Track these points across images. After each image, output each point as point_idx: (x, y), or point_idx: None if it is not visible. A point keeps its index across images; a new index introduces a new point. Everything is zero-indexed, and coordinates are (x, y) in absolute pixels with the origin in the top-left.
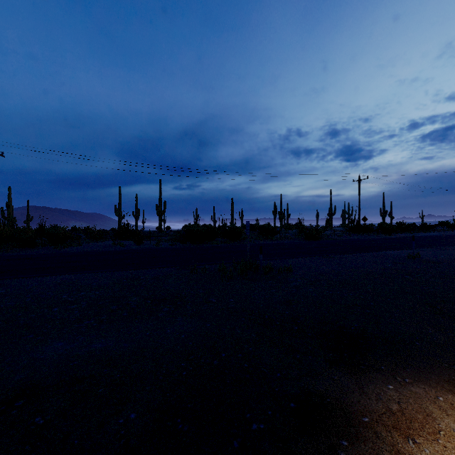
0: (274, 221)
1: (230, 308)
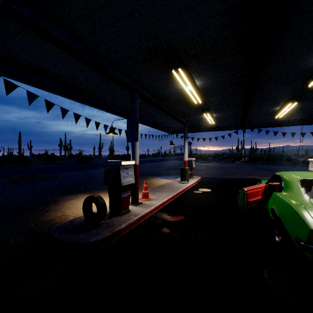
0: (60, 151)
1: (18, 191)
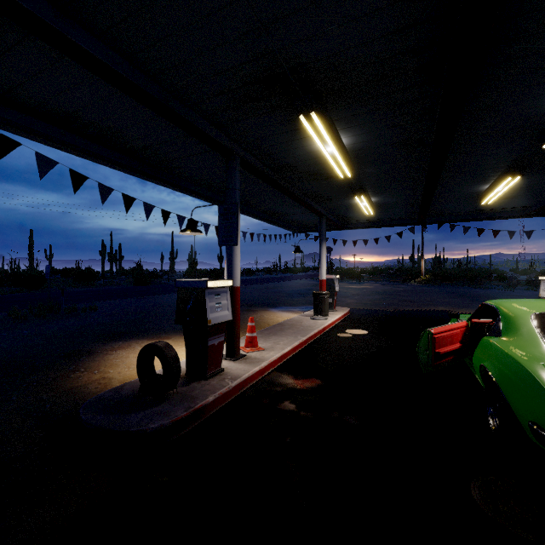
0: (102, 264)
1: (24, 335)
